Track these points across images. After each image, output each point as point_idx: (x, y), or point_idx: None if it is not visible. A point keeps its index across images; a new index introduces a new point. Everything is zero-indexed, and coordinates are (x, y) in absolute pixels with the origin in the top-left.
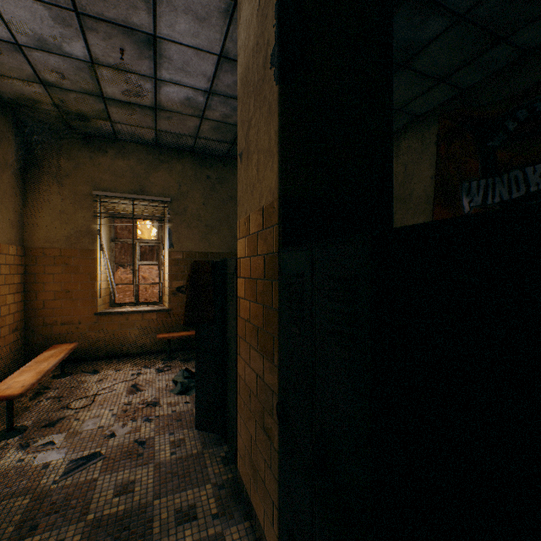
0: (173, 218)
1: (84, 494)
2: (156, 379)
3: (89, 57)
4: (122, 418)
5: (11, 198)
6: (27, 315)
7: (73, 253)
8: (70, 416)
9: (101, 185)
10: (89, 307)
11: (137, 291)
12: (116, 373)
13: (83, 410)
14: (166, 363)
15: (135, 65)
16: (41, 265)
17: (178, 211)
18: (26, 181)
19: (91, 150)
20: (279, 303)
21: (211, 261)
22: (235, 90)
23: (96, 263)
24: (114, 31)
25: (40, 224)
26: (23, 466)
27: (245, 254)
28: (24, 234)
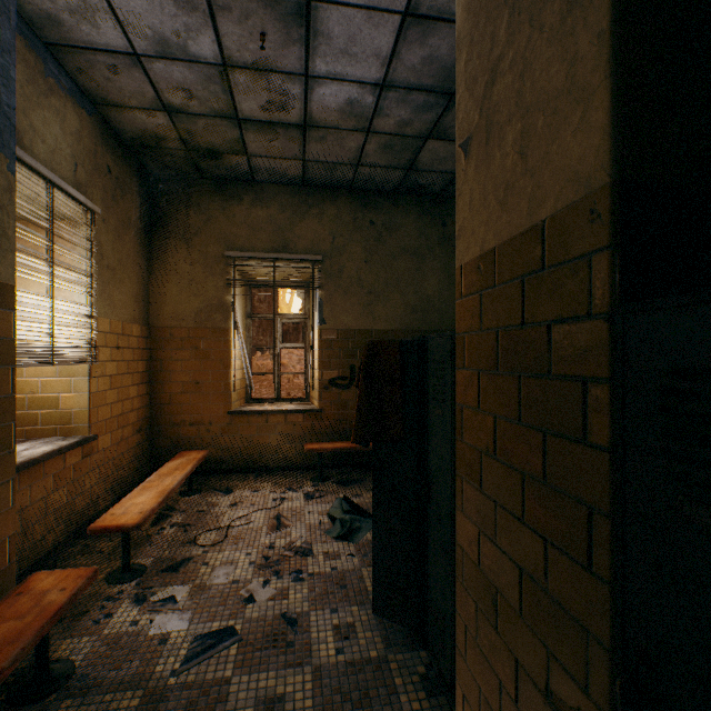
0: (325, 283)
1: (211, 708)
2: (305, 509)
3: (220, 56)
4: (263, 571)
5: (134, 265)
6: (152, 412)
7: (203, 333)
8: (197, 557)
9: (236, 243)
10: (221, 403)
11: (278, 383)
12: (253, 494)
13: (213, 549)
14: (317, 485)
15: (279, 58)
16: (168, 348)
17: (331, 273)
18: (151, 244)
19: (224, 199)
20: (615, 433)
21: (399, 341)
22: (422, 75)
23: (230, 346)
24: (252, 4)
25: (167, 297)
26: (136, 633)
27: (479, 326)
28: (149, 310)
